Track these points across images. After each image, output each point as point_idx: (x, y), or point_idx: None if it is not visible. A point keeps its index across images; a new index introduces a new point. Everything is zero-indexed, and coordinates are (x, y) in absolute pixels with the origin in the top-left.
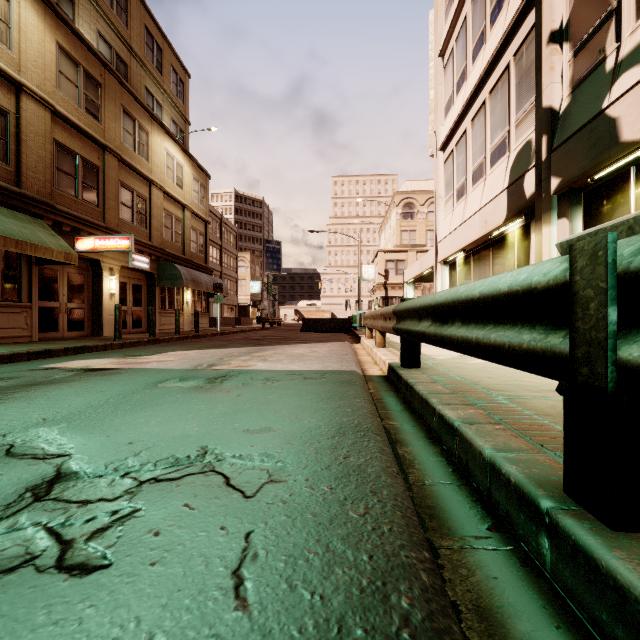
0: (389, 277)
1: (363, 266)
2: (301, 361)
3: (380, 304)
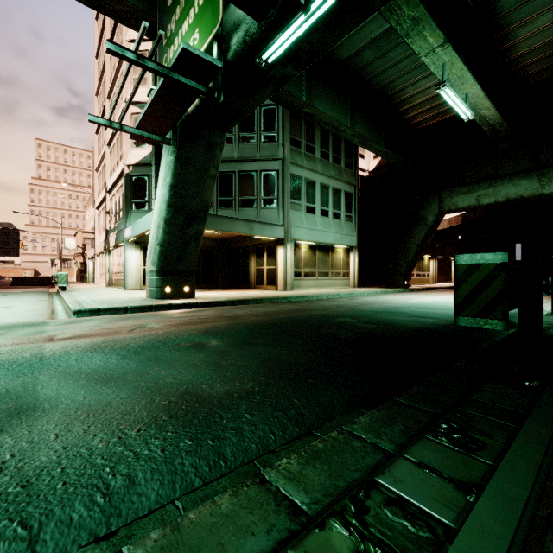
0: (87, 249)
1: (66, 239)
2: (28, 291)
3: (79, 267)
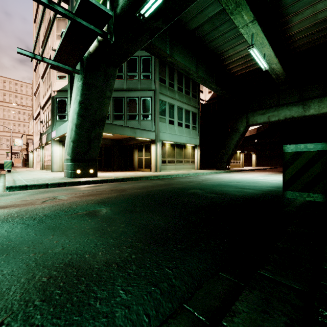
0: (29, 146)
1: (15, 139)
2: None
3: (24, 157)
